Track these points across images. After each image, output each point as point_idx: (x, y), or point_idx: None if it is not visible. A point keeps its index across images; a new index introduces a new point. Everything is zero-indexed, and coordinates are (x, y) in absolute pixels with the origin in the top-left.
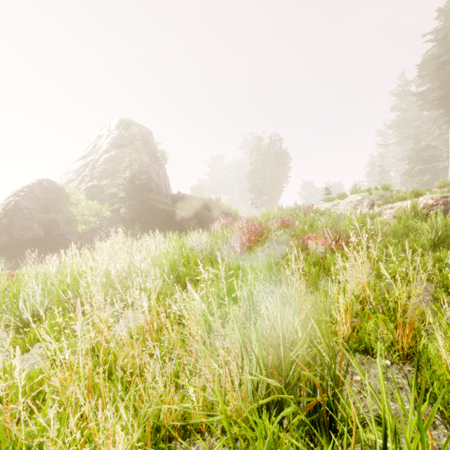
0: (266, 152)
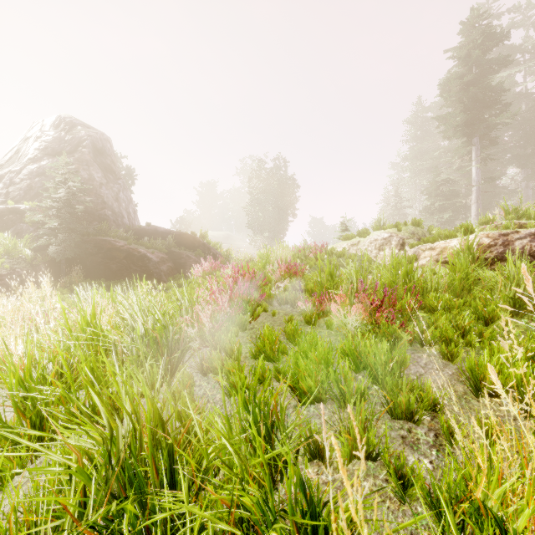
0: (268, 179)
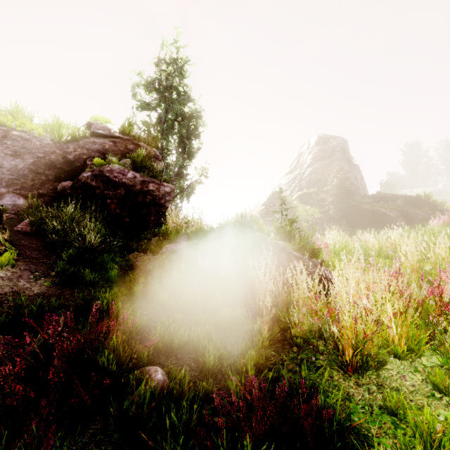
0: None
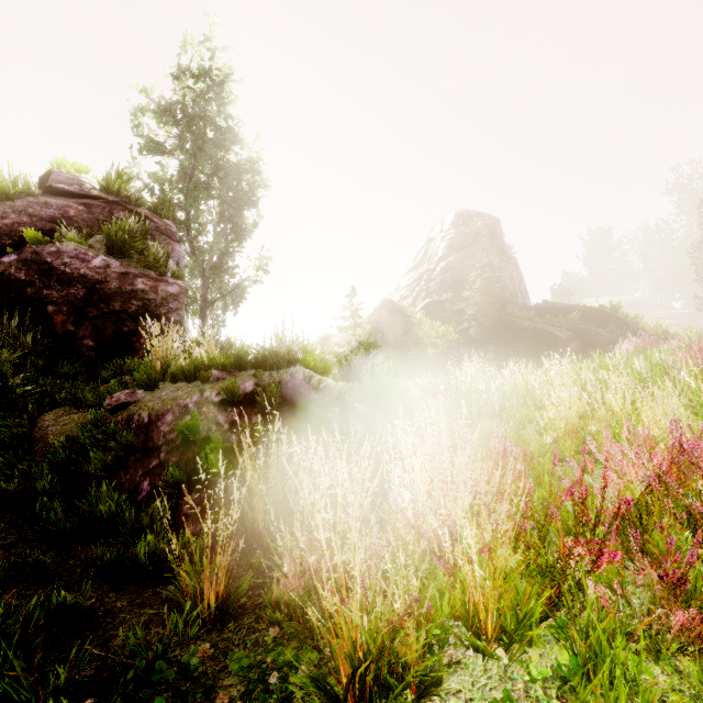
0: None
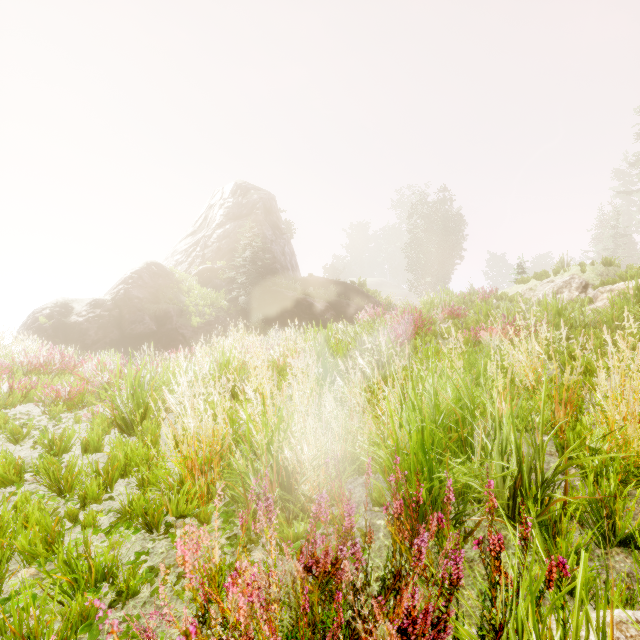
0: (430, 215)
